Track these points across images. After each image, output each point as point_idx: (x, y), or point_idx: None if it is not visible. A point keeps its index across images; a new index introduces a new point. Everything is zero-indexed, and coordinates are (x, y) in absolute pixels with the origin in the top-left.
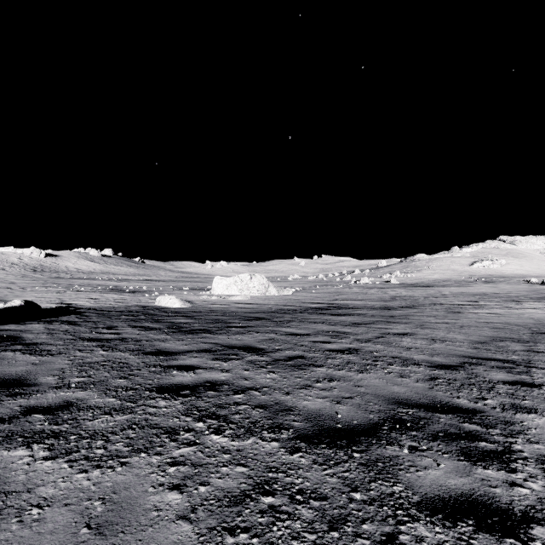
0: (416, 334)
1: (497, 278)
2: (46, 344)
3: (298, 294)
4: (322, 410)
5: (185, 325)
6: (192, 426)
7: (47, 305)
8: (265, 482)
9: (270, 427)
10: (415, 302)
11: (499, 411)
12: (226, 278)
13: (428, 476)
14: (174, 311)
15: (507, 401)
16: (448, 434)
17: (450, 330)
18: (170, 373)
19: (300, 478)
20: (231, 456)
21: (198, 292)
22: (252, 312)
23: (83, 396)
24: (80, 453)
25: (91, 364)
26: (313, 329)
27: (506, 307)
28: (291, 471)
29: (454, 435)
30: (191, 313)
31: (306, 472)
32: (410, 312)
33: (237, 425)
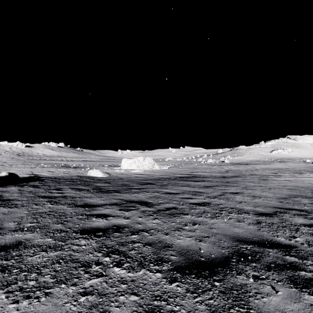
0: (243, 193)
1: (287, 160)
2: (15, 200)
3: (171, 168)
4: (190, 247)
5: (103, 188)
6: (101, 260)
7: (23, 175)
8: (151, 310)
9: (155, 260)
10: (240, 173)
11: (307, 246)
12: (129, 160)
13: (271, 302)
14: (98, 179)
15: (309, 239)
16: (277, 265)
17: (263, 191)
18: (91, 219)
19: (177, 305)
20: (127, 285)
21: (113, 167)
22: (144, 180)
23: (30, 237)
24: (17, 285)
25: (41, 214)
26: (181, 190)
27: (294, 177)
28: (171, 299)
29: (281, 266)
30: (108, 180)
31: (181, 300)
32: (237, 179)
33: (132, 259)
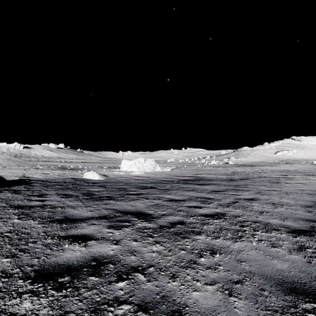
0: (259, 199)
1: (292, 161)
2: None
3: (174, 170)
4: (217, 312)
5: (96, 193)
6: None
7: (13, 178)
8: None
9: None
10: (248, 176)
11: None
12: (130, 161)
13: None
14: (94, 182)
15: None
16: None
17: (281, 196)
18: (62, 246)
19: None
20: None
21: (112, 169)
22: (145, 183)
23: None
24: None
25: None
26: (187, 195)
27: (307, 179)
28: None
29: None
30: (104, 184)
31: None
32: (247, 182)
33: None
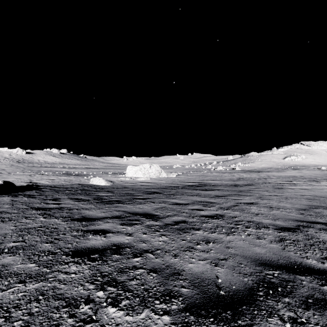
0: (259, 203)
1: (300, 167)
2: (4, 212)
3: (179, 176)
4: (204, 274)
5: (106, 197)
6: (92, 295)
7: (21, 183)
8: None
9: (162, 295)
10: (253, 182)
11: None
12: (135, 167)
13: None
14: (101, 187)
15: None
16: (316, 300)
17: (280, 201)
18: (87, 237)
19: None
20: None
21: (118, 175)
22: (150, 188)
23: (9, 261)
24: None
25: (29, 230)
26: (190, 200)
27: (310, 185)
28: None
29: (321, 301)
30: (111, 189)
31: None
32: (250, 188)
33: (133, 293)
